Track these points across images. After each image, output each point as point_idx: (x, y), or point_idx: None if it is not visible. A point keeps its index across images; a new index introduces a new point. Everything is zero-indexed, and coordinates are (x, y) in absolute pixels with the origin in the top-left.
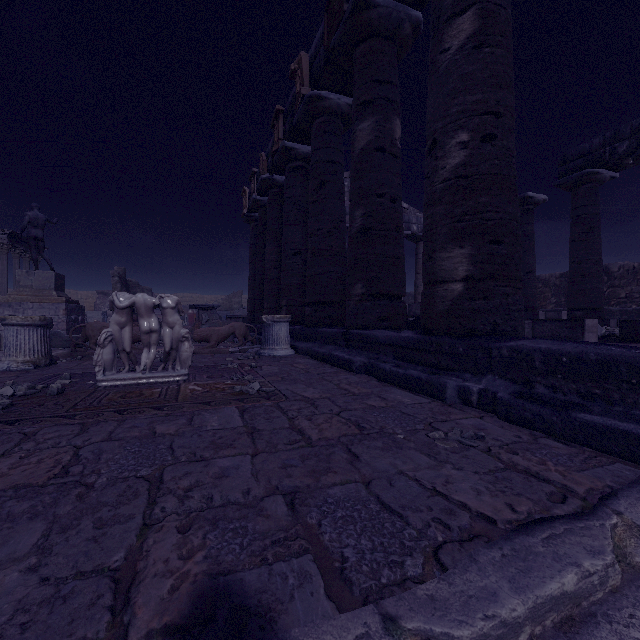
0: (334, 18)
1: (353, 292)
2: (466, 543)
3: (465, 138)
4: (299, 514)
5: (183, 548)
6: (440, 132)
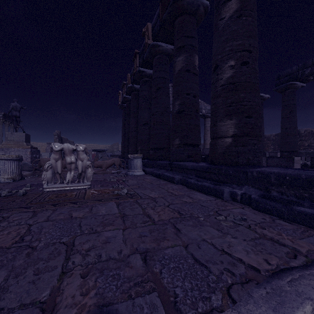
0: (164, 5)
1: (174, 143)
2: (245, 284)
3: (233, 63)
4: (149, 266)
5: (83, 288)
6: (219, 60)
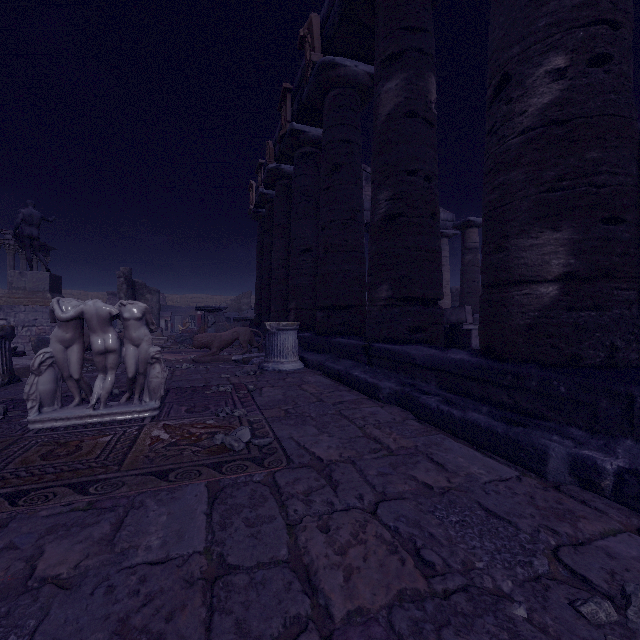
0: None
1: (376, 295)
2: None
3: (561, 63)
4: None
5: None
6: (516, 61)
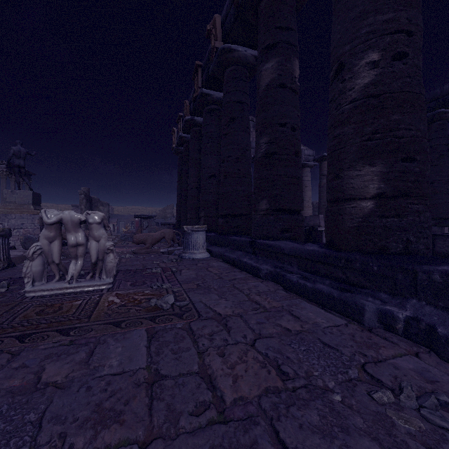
0: None
1: (259, 207)
2: None
3: (375, 57)
4: None
5: None
6: (348, 55)
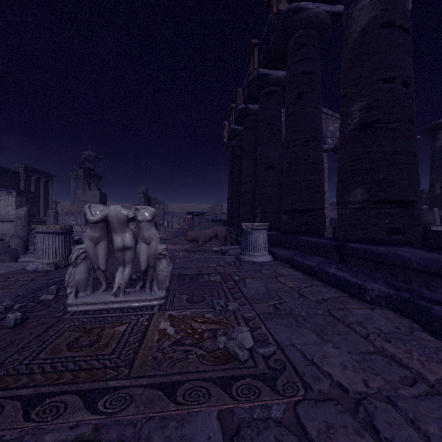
0: None
1: (349, 199)
2: None
3: None
4: None
5: None
6: None
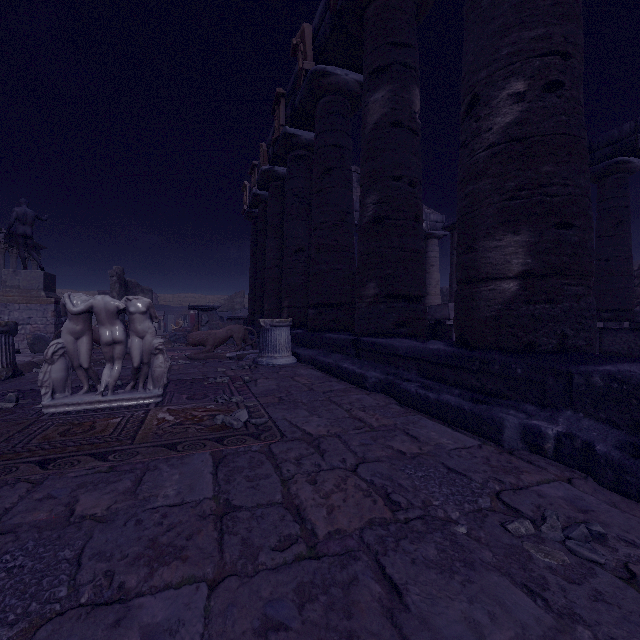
0: None
1: (364, 292)
2: None
3: (520, 88)
4: None
5: None
6: (484, 83)
